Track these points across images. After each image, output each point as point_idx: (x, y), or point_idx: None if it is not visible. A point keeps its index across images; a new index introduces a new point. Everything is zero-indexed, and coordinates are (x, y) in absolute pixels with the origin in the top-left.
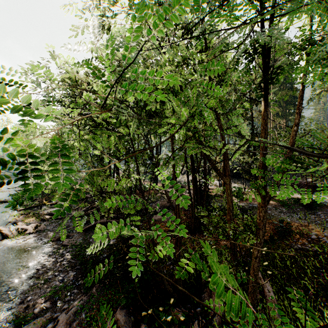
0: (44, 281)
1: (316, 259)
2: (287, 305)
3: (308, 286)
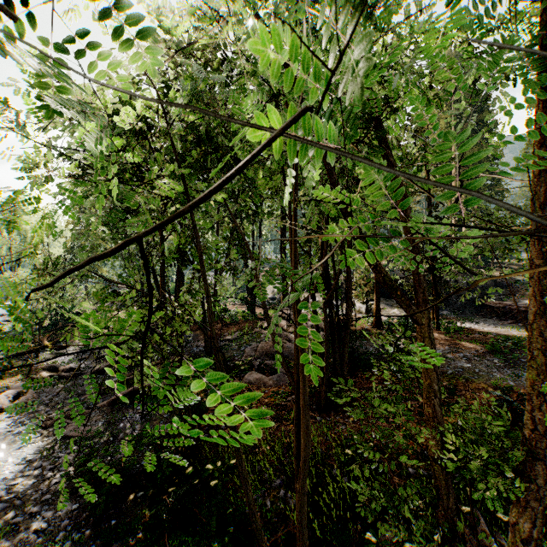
0: (2, 531)
1: None
2: None
3: None
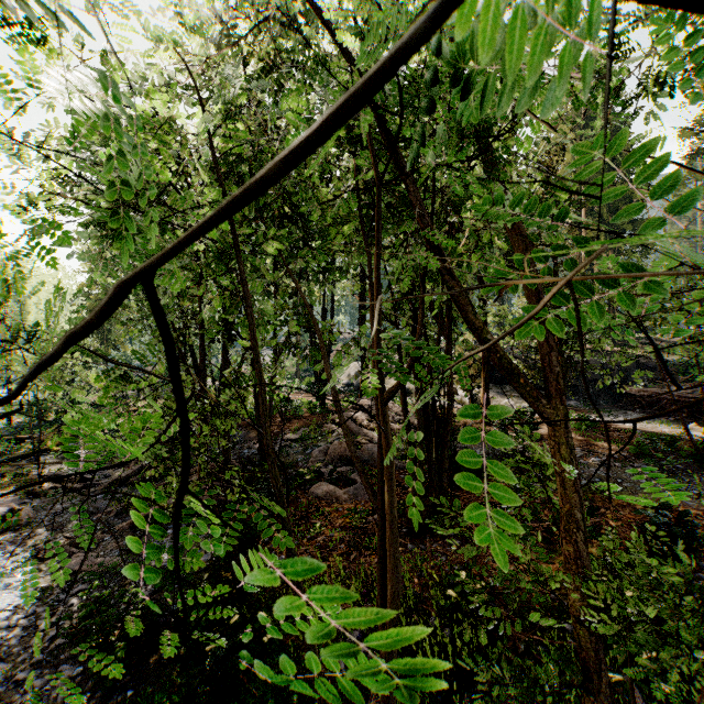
0: None
1: None
2: None
3: None
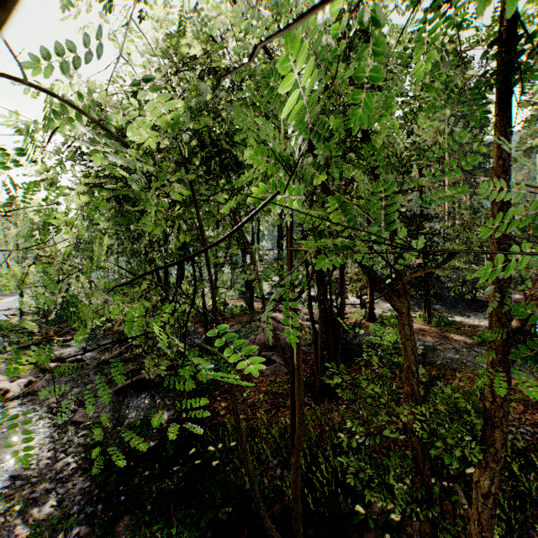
0: (21, 505)
1: None
2: None
3: None
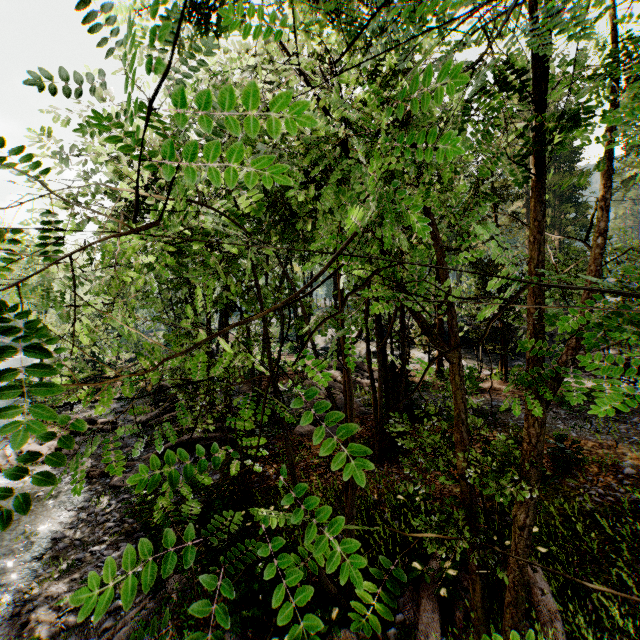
0: (68, 565)
1: (639, 520)
2: (584, 624)
3: (626, 579)
